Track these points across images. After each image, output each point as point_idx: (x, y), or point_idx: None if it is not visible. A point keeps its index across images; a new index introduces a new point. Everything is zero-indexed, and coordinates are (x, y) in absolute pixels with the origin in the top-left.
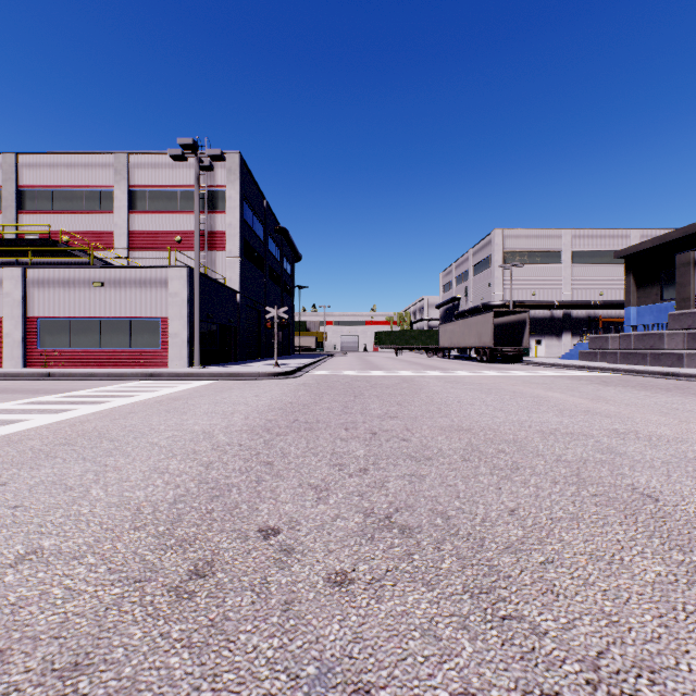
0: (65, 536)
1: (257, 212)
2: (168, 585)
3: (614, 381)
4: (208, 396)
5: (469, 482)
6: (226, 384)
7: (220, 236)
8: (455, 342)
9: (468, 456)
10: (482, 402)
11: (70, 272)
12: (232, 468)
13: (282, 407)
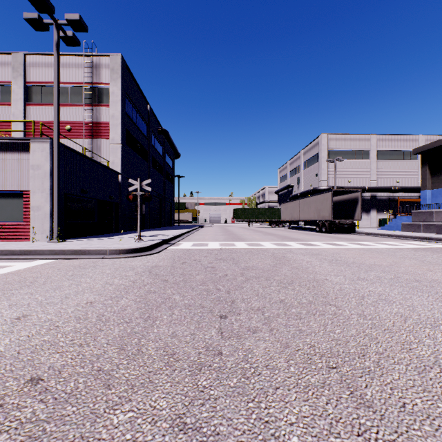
0: None
1: (140, 112)
2: None
3: None
4: None
5: None
6: (47, 269)
7: (104, 126)
8: (295, 216)
9: None
10: None
11: None
12: None
13: None
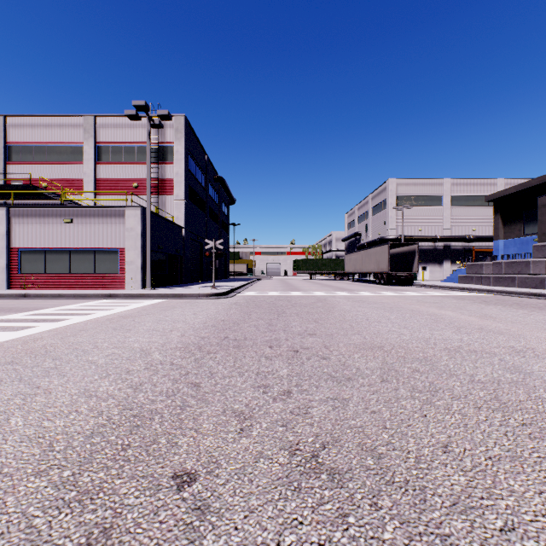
0: None
1: (199, 164)
2: None
3: (493, 300)
4: (153, 314)
5: (392, 407)
6: (171, 303)
7: (169, 183)
8: (358, 268)
9: (385, 376)
10: (387, 320)
11: (45, 211)
12: (159, 390)
13: (215, 324)
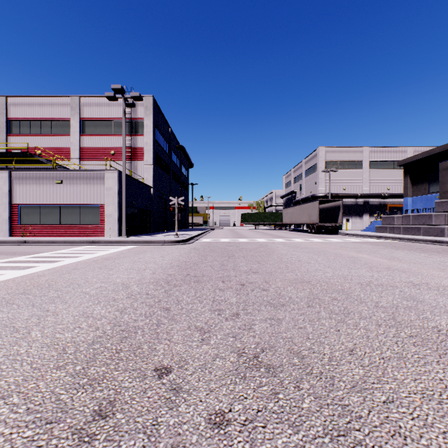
0: (0, 375)
1: (164, 135)
2: (73, 427)
3: (401, 246)
4: (129, 257)
5: (314, 325)
6: (142, 248)
7: (140, 151)
8: (293, 220)
9: (311, 303)
10: (315, 261)
11: (40, 174)
12: (139, 313)
13: (179, 265)
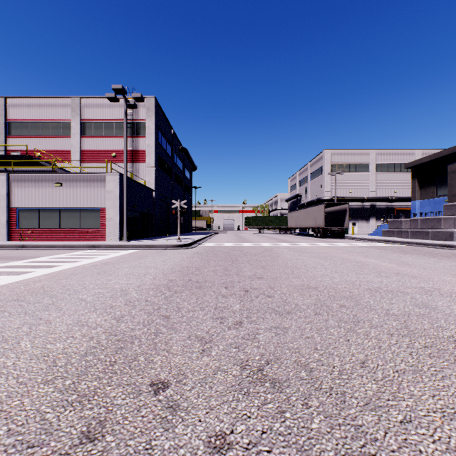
0: None
1: (167, 137)
2: (57, 452)
3: (409, 250)
4: (129, 261)
5: (322, 334)
6: (144, 253)
7: (141, 153)
8: (298, 224)
9: (318, 310)
10: (322, 266)
11: (39, 176)
12: (137, 321)
13: (180, 270)
